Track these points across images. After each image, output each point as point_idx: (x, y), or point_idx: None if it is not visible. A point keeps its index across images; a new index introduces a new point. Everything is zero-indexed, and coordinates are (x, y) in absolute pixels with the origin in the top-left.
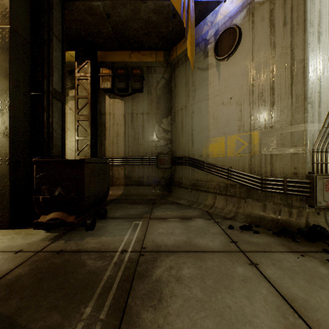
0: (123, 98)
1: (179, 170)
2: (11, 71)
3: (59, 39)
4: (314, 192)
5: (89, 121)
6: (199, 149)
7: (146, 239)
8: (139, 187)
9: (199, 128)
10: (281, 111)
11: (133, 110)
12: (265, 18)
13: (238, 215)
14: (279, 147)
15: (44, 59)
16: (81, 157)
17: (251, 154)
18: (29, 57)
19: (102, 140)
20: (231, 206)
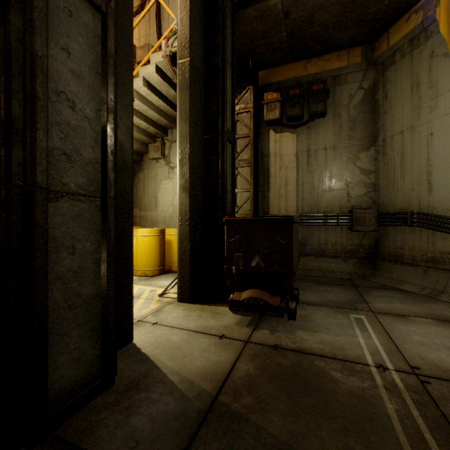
0: (294, 130)
1: (395, 235)
2: (191, 112)
3: (230, 63)
4: None
5: (251, 166)
6: (449, 198)
7: (404, 351)
8: (319, 259)
9: (447, 160)
10: None
11: (309, 146)
12: None
13: None
14: None
15: (219, 92)
16: (241, 215)
17: None
18: (202, 92)
19: (264, 192)
20: None
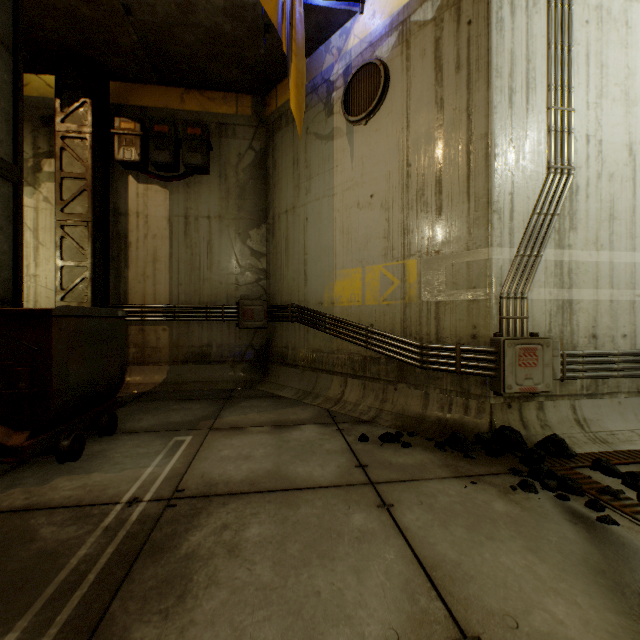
0: (168, 184)
1: (282, 332)
2: None
3: (8, 45)
4: (502, 368)
5: (89, 227)
6: (318, 291)
7: (191, 473)
8: (202, 366)
9: (317, 250)
10: (452, 225)
11: (189, 210)
12: (428, 54)
13: (382, 414)
14: (450, 288)
15: None
16: (71, 303)
17: (405, 302)
18: None
19: (121, 269)
20: (371, 399)
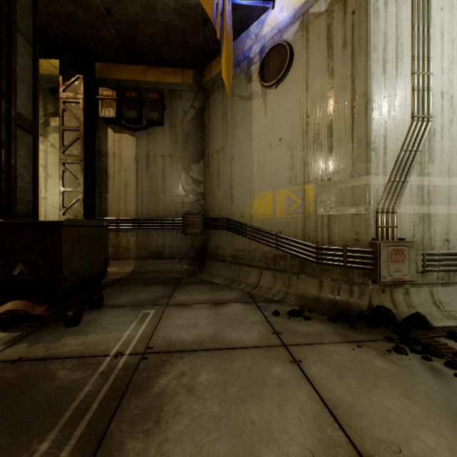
0: (135, 133)
1: (215, 237)
2: None
3: (29, 40)
4: (378, 263)
5: (82, 164)
6: (241, 208)
7: (156, 335)
8: (158, 261)
9: (240, 178)
10: (340, 159)
11: (149, 151)
12: (322, 36)
13: (288, 296)
14: (339, 206)
15: (1, 68)
16: (69, 217)
17: (304, 215)
18: None
19: (103, 193)
20: (280, 285)
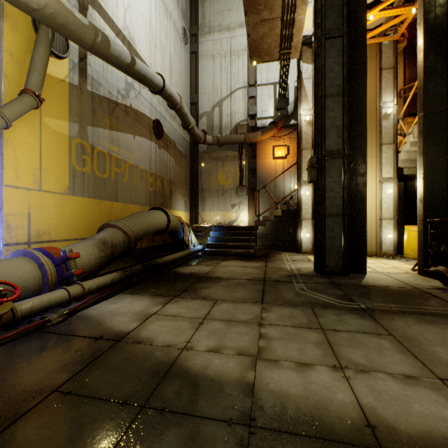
0: None
1: None
2: (424, 148)
3: None
4: None
5: None
6: None
7: None
8: None
9: None
10: None
11: None
12: None
13: None
14: None
15: None
16: None
17: None
18: (444, 124)
19: None
20: None
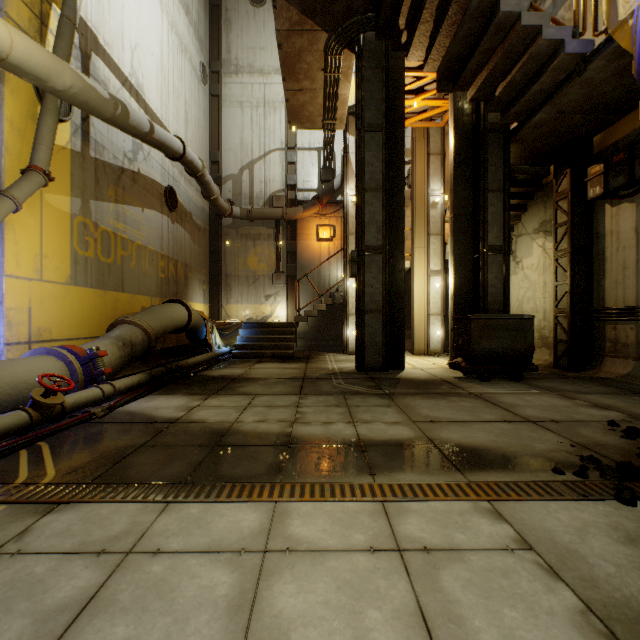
0: (633, 198)
1: None
2: (454, 248)
3: (500, 190)
4: None
5: (567, 256)
6: None
7: (496, 394)
8: None
9: None
10: None
11: None
12: None
13: None
14: None
15: (479, 224)
16: (559, 309)
17: None
18: (470, 227)
19: (599, 280)
20: None
